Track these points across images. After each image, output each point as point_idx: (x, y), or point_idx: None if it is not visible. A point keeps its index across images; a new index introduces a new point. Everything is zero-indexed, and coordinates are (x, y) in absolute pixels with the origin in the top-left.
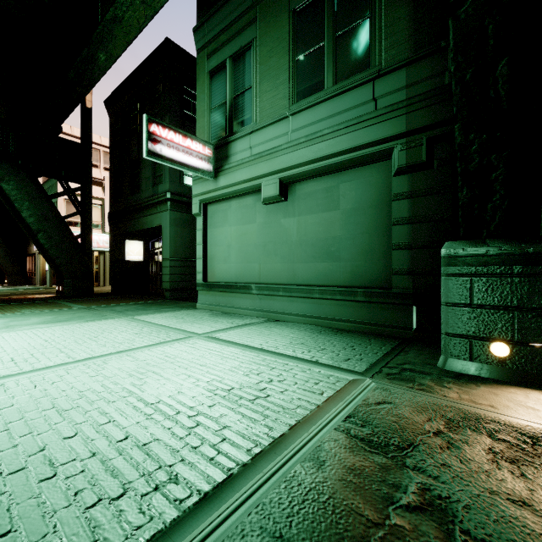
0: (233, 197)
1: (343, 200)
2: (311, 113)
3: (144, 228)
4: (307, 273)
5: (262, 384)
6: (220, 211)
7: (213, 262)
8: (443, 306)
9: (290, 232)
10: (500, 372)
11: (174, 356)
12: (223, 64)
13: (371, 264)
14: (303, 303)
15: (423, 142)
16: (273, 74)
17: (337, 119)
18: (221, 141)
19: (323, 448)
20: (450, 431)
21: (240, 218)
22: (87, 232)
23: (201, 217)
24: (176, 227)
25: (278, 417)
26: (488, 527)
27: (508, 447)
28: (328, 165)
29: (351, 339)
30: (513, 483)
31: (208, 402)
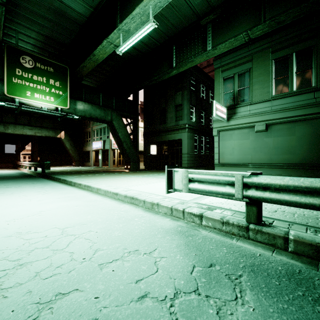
0: (236, 129)
1: (297, 132)
2: (283, 100)
3: (169, 139)
4: (278, 159)
5: None
6: (228, 134)
7: (223, 155)
8: None
9: (268, 143)
10: None
11: None
12: (231, 76)
13: (311, 156)
14: (277, 170)
15: None
16: (261, 83)
17: (296, 103)
18: (231, 107)
19: None
20: None
21: (240, 137)
22: (137, 141)
23: (218, 136)
24: (188, 139)
25: None
26: None
27: None
28: (292, 120)
29: None
30: None
31: None
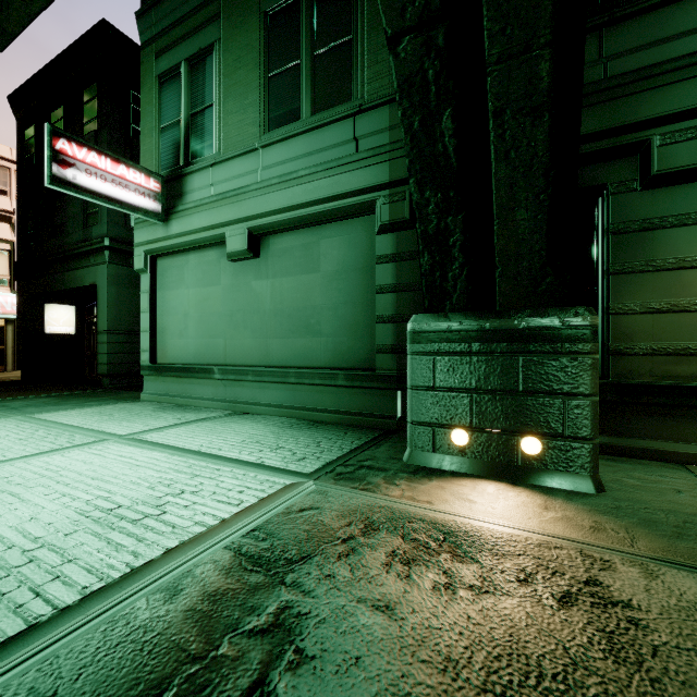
0: (191, 250)
1: (324, 260)
2: (285, 148)
3: (71, 287)
4: (283, 351)
5: (166, 497)
6: (174, 267)
7: (165, 336)
8: (409, 389)
9: (262, 298)
10: (459, 463)
11: (60, 469)
12: (176, 69)
13: (355, 340)
14: (277, 390)
15: (406, 196)
16: (241, 91)
17: (315, 159)
18: (173, 173)
19: (193, 573)
20: (363, 535)
21: (200, 278)
22: None
23: (148, 274)
24: (119, 287)
25: (157, 540)
26: (330, 640)
27: (415, 547)
28: (304, 215)
29: (324, 433)
30: (392, 586)
31: (69, 529)
